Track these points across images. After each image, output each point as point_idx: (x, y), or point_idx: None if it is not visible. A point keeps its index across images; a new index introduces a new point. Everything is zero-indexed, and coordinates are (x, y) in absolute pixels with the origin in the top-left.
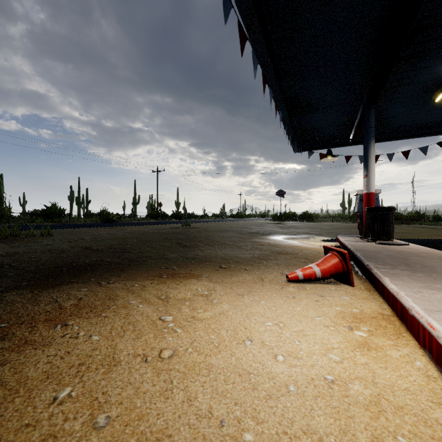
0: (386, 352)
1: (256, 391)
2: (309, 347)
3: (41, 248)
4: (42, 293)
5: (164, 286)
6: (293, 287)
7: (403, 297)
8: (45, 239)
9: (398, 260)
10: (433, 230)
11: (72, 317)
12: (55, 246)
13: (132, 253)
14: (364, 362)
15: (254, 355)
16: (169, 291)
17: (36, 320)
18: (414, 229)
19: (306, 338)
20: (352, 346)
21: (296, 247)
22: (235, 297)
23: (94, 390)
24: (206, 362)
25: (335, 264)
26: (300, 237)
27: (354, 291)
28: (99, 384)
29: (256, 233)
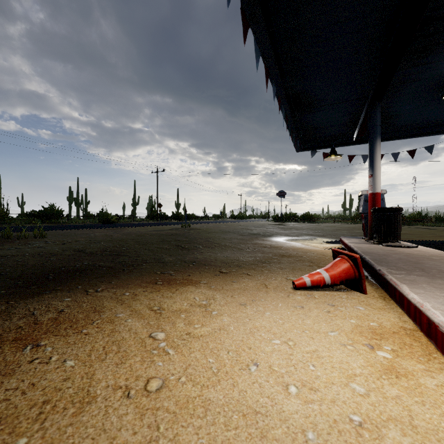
0: (419, 380)
1: (265, 441)
2: (325, 373)
3: (31, 251)
4: (19, 304)
5: (157, 295)
6: (301, 295)
7: (430, 309)
8: (38, 241)
9: (411, 264)
10: (437, 231)
11: (47, 335)
12: (46, 249)
13: (127, 257)
14: (395, 394)
15: (261, 385)
16: (163, 301)
17: (3, 339)
18: (418, 230)
19: (322, 360)
20: (377, 371)
21: (299, 249)
22: (237, 307)
23: (57, 442)
24: (203, 396)
25: (346, 270)
26: (303, 239)
27: (368, 300)
28: (64, 432)
29: (257, 234)
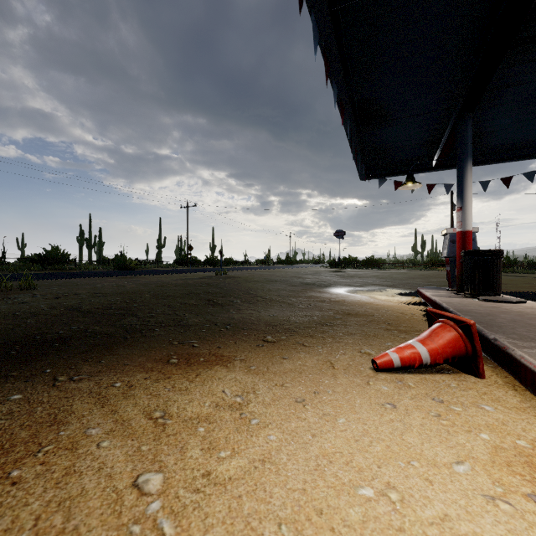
0: None
1: None
2: None
3: (5, 309)
4: None
5: (165, 387)
6: (386, 381)
7: None
8: (23, 294)
9: (534, 329)
10: (533, 280)
11: None
12: (28, 306)
13: (136, 317)
14: None
15: None
16: (172, 399)
17: None
18: (509, 279)
19: None
20: None
21: (368, 304)
22: (291, 408)
23: None
24: None
25: (453, 342)
26: (369, 290)
27: (492, 391)
28: None
29: (311, 284)
